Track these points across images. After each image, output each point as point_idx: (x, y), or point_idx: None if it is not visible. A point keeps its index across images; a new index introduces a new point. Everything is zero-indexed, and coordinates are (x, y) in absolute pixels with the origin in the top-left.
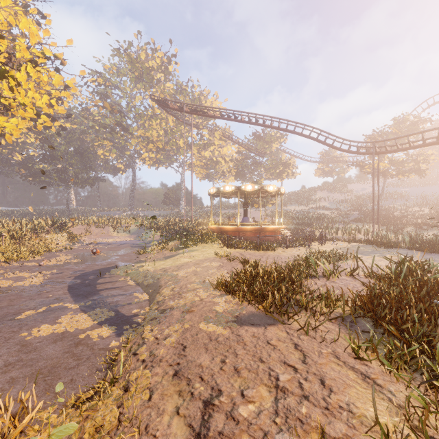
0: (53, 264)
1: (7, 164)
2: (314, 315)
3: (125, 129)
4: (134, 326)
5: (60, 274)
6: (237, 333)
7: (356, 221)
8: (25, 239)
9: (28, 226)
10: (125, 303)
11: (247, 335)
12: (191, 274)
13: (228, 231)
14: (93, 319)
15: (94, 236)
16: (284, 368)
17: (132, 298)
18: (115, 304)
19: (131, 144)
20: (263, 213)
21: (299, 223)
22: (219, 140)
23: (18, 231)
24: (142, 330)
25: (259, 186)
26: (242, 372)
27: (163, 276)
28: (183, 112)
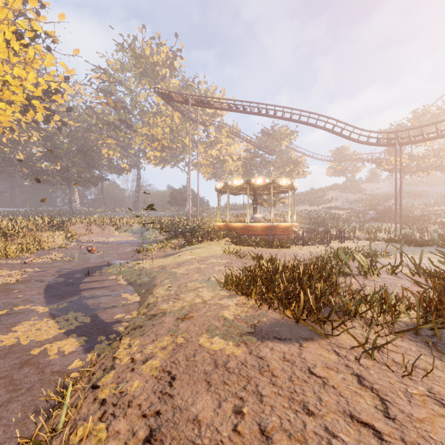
0: (40, 262)
1: (9, 163)
2: (370, 324)
3: (129, 127)
4: (111, 337)
5: (43, 272)
6: (258, 352)
7: (373, 220)
8: (18, 236)
9: (22, 223)
10: (109, 306)
11: (275, 358)
12: (194, 271)
13: (236, 229)
14: (60, 327)
15: (94, 236)
16: (354, 428)
17: (119, 300)
18: (96, 306)
19: (135, 142)
20: (273, 213)
21: (312, 223)
22: (227, 138)
23: (10, 228)
24: (118, 345)
25: (271, 180)
26: (276, 440)
27: (160, 274)
28: (188, 104)
